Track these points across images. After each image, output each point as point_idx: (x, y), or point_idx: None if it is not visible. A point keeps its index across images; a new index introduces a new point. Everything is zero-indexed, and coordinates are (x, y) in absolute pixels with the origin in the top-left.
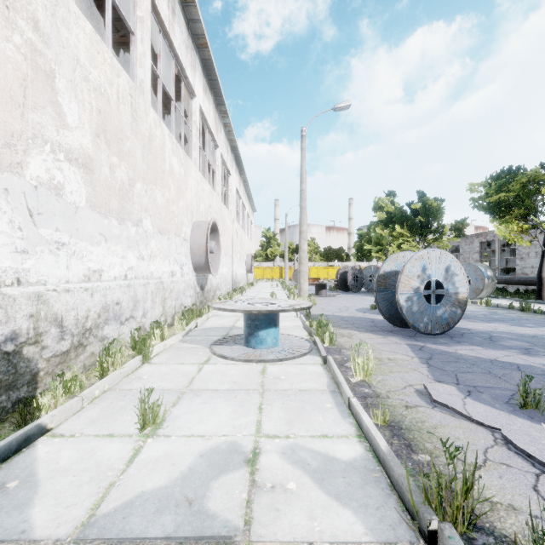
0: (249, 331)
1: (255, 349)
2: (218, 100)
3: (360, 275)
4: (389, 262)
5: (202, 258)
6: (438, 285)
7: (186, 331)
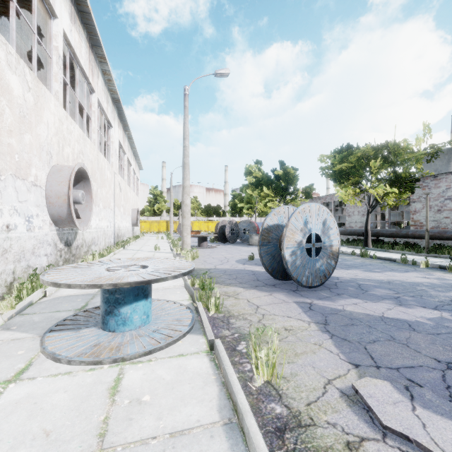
0: (106, 308)
1: (115, 333)
2: (93, 39)
3: (236, 228)
4: (272, 216)
5: (63, 209)
6: (316, 238)
7: (20, 308)
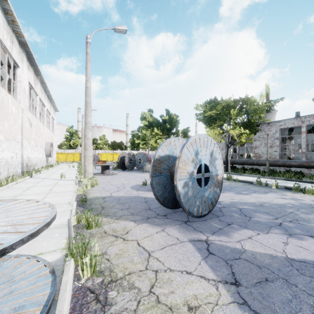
0: None
1: None
2: None
3: (133, 158)
4: (163, 147)
5: None
6: (205, 168)
7: None
